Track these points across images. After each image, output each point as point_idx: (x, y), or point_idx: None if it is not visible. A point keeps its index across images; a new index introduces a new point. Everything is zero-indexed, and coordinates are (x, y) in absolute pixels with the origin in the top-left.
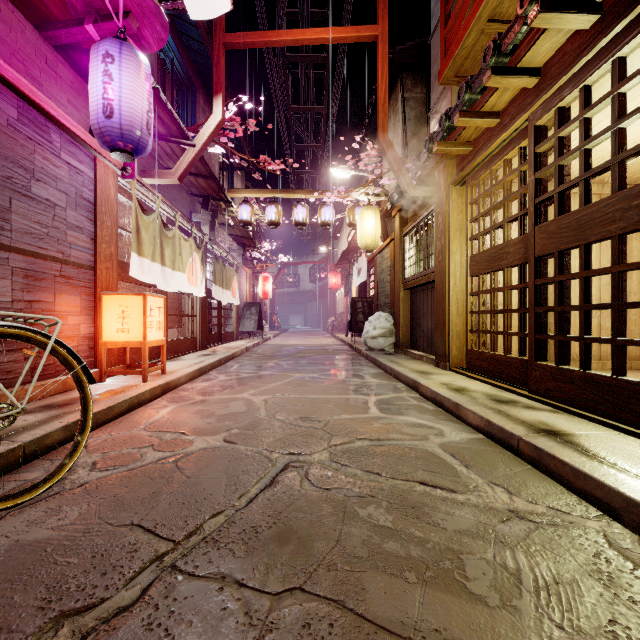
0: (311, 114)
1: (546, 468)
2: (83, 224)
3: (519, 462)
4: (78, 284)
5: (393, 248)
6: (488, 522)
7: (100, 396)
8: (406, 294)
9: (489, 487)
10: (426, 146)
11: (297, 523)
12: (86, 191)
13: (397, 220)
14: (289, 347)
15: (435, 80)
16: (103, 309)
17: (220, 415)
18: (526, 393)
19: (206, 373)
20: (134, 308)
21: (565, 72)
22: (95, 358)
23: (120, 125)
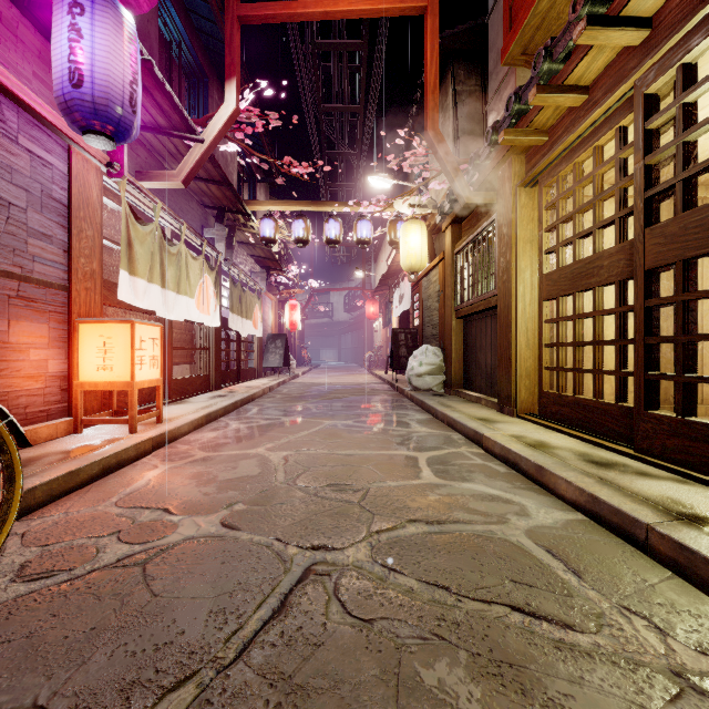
0: (345, 115)
1: (703, 581)
2: (52, 231)
3: (651, 565)
4: (45, 308)
5: (442, 269)
6: (647, 702)
7: (65, 455)
8: (459, 323)
9: (623, 617)
10: (488, 139)
11: (318, 704)
12: (57, 189)
13: (448, 235)
14: (320, 386)
15: (494, 66)
16: (79, 340)
17: (223, 481)
18: (631, 452)
19: (217, 419)
20: (119, 339)
21: (696, 10)
22: (70, 403)
23: (92, 97)
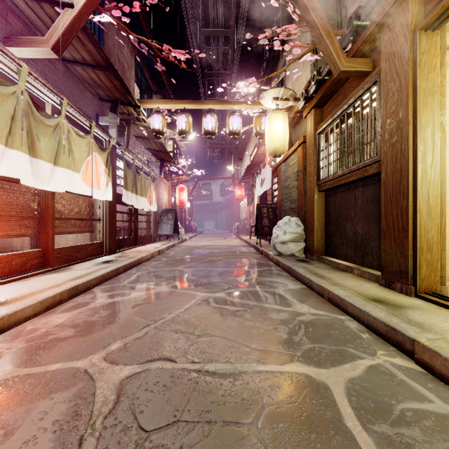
0: (220, 40)
1: None
2: None
3: None
4: None
5: (301, 152)
6: None
7: None
8: (321, 197)
9: None
10: None
11: None
12: None
13: (310, 118)
14: (200, 249)
15: None
16: None
17: None
18: None
19: (88, 290)
20: None
21: None
22: None
23: None
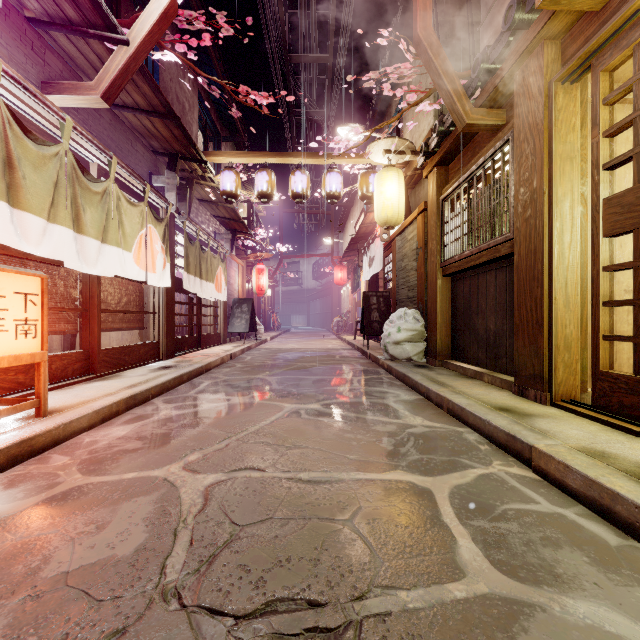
0: (313, 68)
1: None
2: None
3: None
4: None
5: (422, 223)
6: None
7: None
8: (445, 282)
9: None
10: (507, 20)
11: None
12: None
13: (432, 180)
14: (286, 352)
15: None
16: None
17: (47, 582)
18: None
19: (147, 401)
20: None
21: None
22: None
23: None
